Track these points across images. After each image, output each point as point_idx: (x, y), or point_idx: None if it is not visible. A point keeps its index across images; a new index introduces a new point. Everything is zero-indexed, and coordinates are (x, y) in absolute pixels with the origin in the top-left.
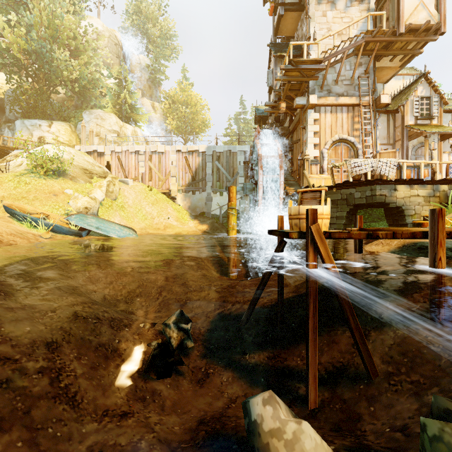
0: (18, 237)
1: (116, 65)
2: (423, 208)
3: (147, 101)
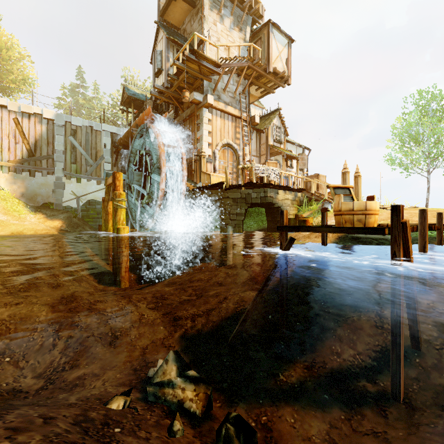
0: None
1: None
2: (290, 209)
3: None
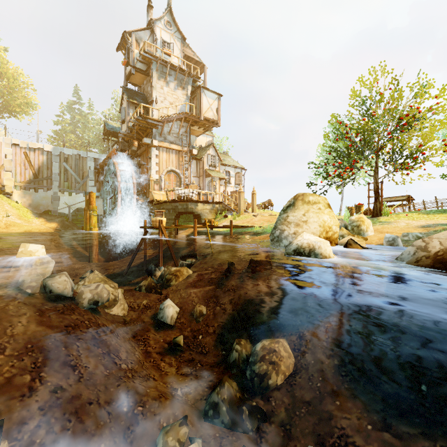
0: None
1: None
2: (209, 215)
3: None
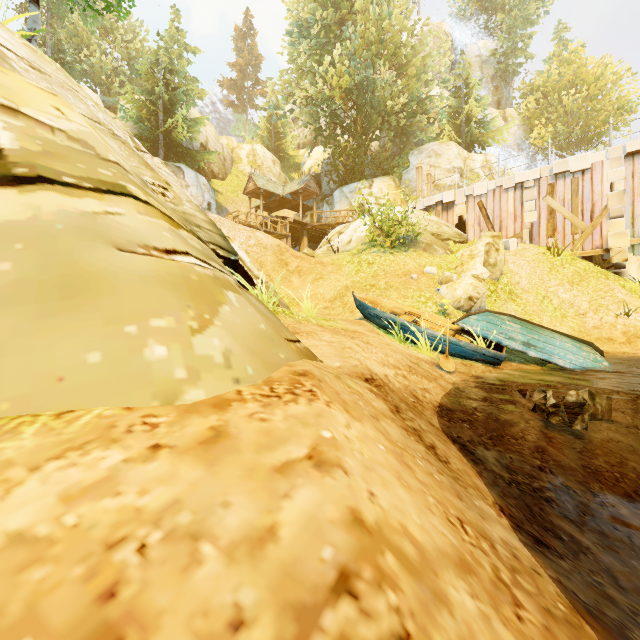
0: (421, 376)
1: (444, 73)
2: None
3: (493, 111)
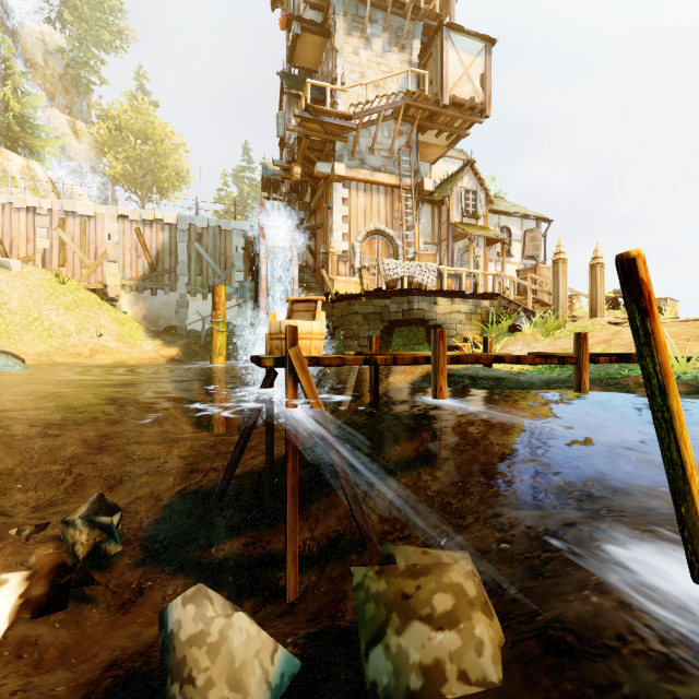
0: None
1: None
2: (465, 328)
3: (59, 115)
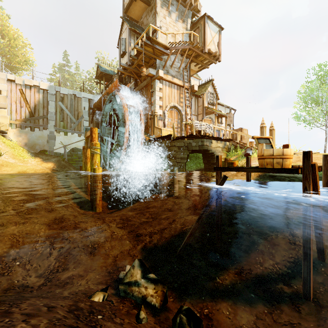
0: None
1: None
2: (221, 154)
3: None
